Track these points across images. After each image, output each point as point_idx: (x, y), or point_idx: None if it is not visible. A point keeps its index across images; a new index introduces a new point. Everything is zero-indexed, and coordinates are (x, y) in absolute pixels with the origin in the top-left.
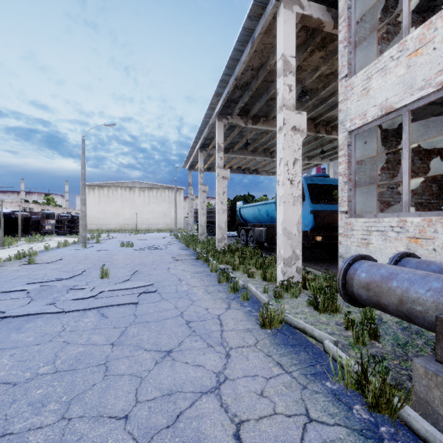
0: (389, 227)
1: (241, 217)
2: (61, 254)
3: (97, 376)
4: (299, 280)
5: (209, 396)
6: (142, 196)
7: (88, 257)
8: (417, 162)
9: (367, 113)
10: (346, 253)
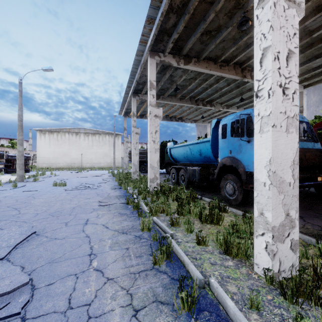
0: None
1: (172, 156)
2: None
3: None
4: (294, 263)
5: None
6: (86, 140)
7: (1, 202)
8: None
9: None
10: None
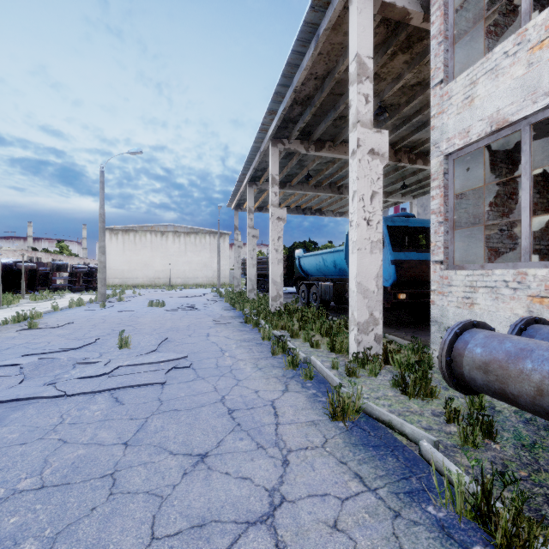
0: (502, 282)
1: (301, 268)
2: (72, 316)
3: (100, 495)
4: (378, 352)
5: (258, 529)
6: (177, 242)
7: (107, 320)
8: (534, 196)
9: (470, 129)
10: (441, 316)
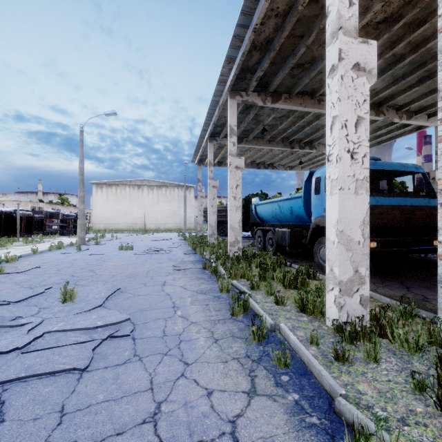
0: None
1: (257, 215)
2: (46, 259)
3: None
4: (364, 318)
5: None
6: (150, 194)
7: (73, 264)
8: None
9: None
10: None
